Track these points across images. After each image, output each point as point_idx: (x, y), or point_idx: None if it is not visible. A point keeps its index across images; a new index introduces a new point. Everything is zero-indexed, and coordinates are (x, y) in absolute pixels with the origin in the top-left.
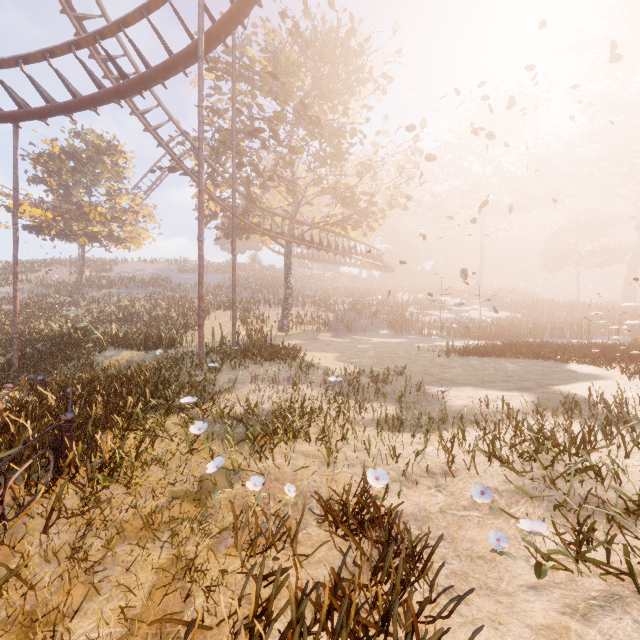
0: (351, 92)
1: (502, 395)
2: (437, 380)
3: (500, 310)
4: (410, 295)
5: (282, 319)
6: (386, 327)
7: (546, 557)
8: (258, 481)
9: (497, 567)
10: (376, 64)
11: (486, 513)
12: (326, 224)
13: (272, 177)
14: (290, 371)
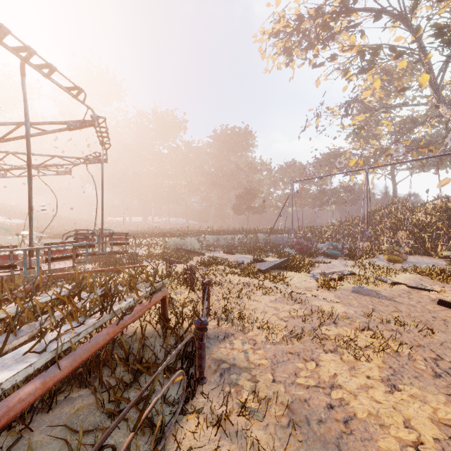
0: None
1: None
2: None
3: (15, 218)
4: None
5: None
6: None
7: None
8: None
9: None
10: None
11: None
12: None
13: None
14: None
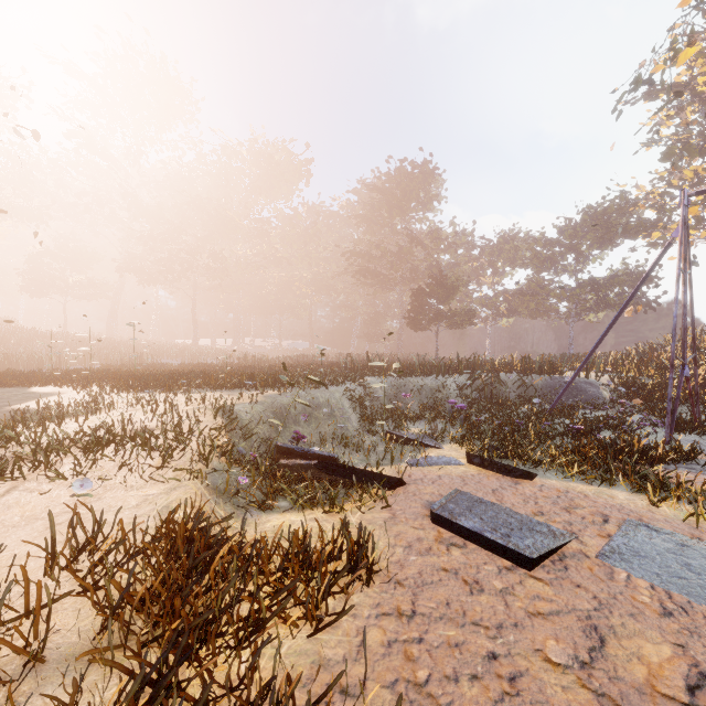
0: None
1: None
2: None
3: None
4: None
5: None
6: None
7: None
8: None
9: None
10: None
11: None
12: None
13: None
14: None
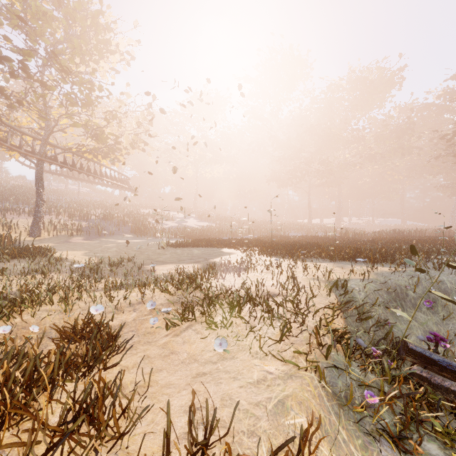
0: (101, 55)
1: (183, 265)
2: (154, 262)
3: (205, 221)
4: (151, 210)
5: (33, 226)
6: (130, 232)
7: (171, 321)
8: (7, 328)
9: (155, 334)
10: (122, 42)
11: (155, 315)
12: (79, 151)
13: (21, 102)
14: (39, 265)
